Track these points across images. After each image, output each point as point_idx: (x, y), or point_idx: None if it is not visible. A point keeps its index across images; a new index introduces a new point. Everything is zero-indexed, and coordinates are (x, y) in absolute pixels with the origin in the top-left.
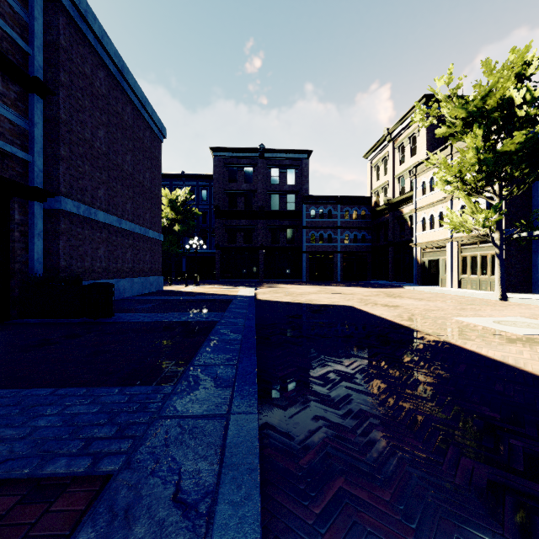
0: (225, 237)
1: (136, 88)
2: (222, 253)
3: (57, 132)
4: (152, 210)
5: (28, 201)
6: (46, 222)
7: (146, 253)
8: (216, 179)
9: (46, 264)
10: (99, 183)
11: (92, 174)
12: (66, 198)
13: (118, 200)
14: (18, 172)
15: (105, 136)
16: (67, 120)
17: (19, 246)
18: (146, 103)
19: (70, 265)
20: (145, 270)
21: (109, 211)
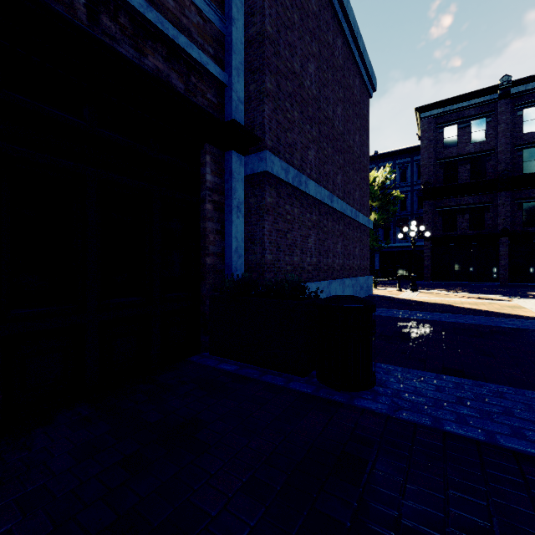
0: (437, 224)
1: (348, 9)
2: (433, 246)
3: (261, 54)
4: (360, 187)
5: (223, 153)
6: (248, 196)
7: (356, 245)
8: (423, 148)
9: (248, 258)
10: (309, 140)
11: (301, 126)
12: (273, 155)
13: (328, 168)
14: (209, 101)
15: (315, 74)
16: (273, 36)
17: (212, 227)
18: (357, 34)
19: (276, 260)
20: (354, 268)
21: (320, 183)
